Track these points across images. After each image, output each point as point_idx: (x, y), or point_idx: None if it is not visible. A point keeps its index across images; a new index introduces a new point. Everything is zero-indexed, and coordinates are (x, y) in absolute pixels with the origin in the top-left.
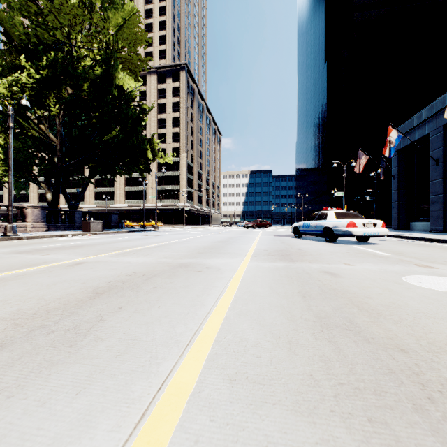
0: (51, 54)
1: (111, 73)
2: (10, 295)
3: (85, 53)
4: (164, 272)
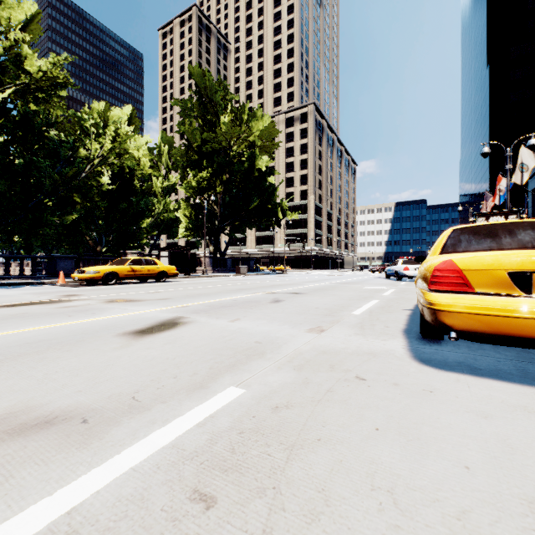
0: (218, 156)
1: (254, 162)
2: (253, 285)
3: None
4: (289, 284)
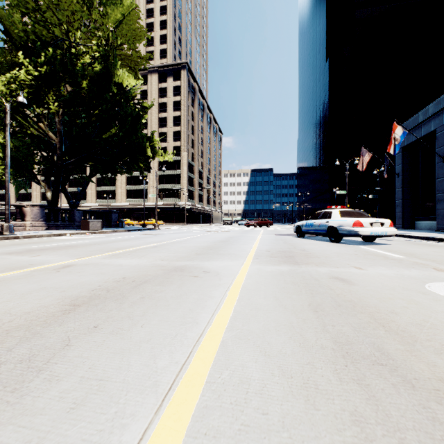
0: (49, 51)
1: (110, 70)
2: None
3: (85, 51)
4: (156, 278)
